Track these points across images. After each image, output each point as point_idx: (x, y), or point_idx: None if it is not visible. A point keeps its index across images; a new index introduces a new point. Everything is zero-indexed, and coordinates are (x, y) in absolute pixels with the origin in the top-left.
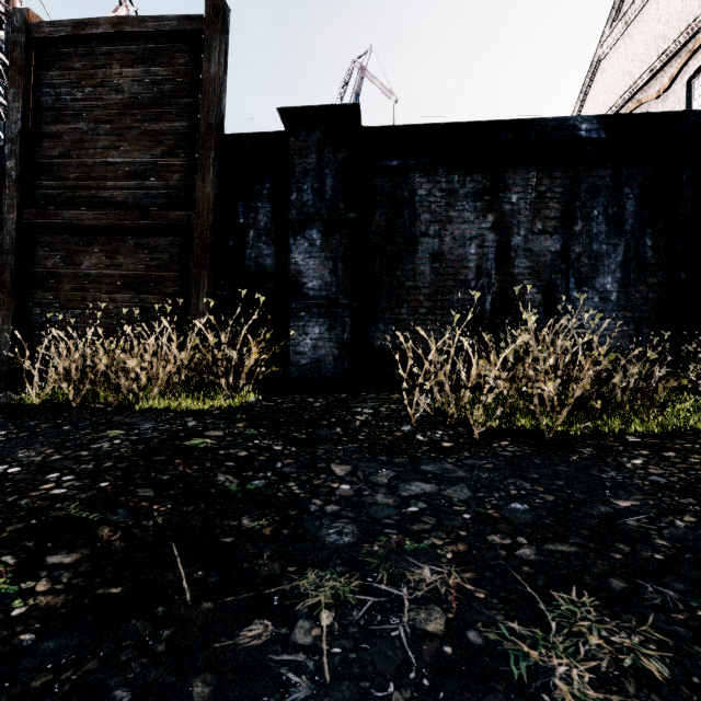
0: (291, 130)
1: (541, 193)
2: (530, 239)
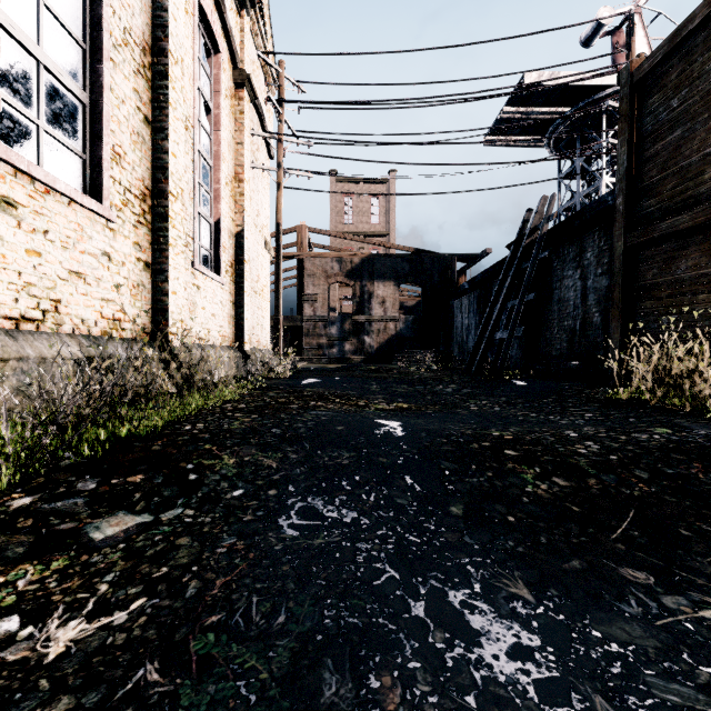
0: None
1: None
2: None
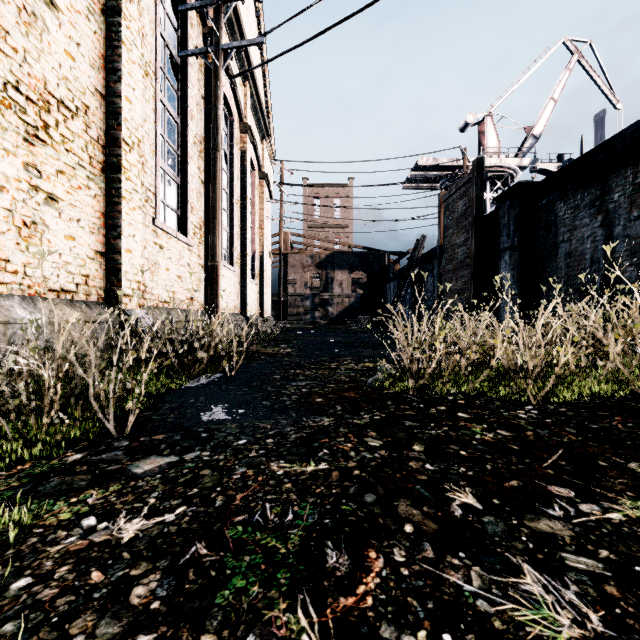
0: (499, 206)
1: (636, 185)
2: (628, 226)
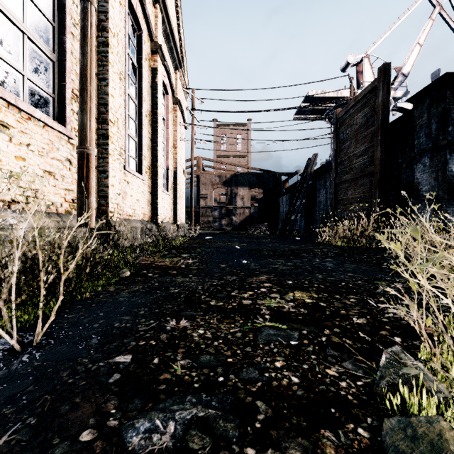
0: (414, 107)
1: None
2: None
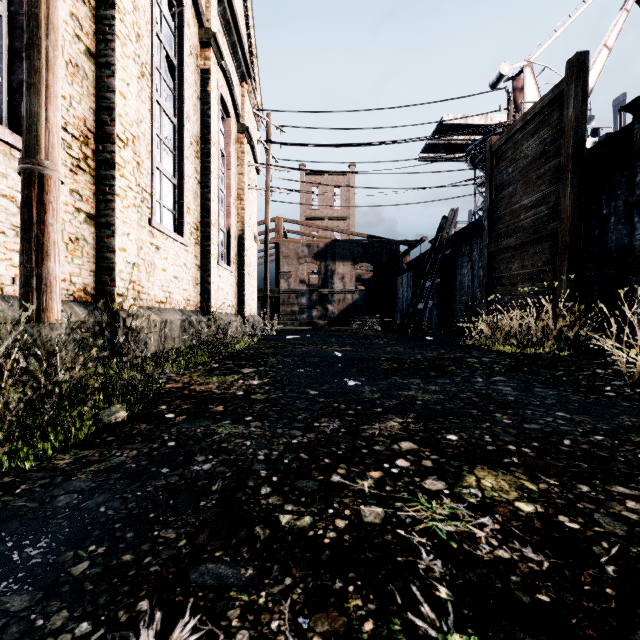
0: (635, 119)
1: None
2: None
